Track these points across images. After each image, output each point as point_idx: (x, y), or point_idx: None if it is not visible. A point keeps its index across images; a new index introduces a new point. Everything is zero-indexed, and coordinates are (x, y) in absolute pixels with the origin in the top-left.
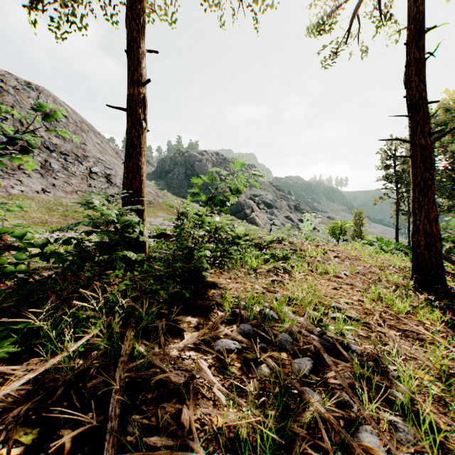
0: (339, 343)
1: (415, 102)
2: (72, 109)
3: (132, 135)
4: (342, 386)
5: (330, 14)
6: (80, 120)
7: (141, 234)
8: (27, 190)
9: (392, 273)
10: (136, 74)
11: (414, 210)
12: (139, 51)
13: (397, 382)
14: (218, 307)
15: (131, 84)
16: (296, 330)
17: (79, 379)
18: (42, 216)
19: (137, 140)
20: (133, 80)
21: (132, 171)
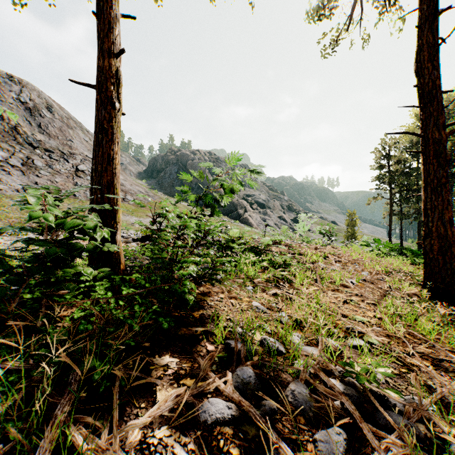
0: (370, 390)
1: (427, 92)
2: (58, 105)
3: (102, 117)
4: None
5: None
6: (67, 116)
7: (114, 240)
8: (6, 189)
9: (400, 279)
10: (108, 42)
11: (426, 210)
12: (111, 15)
13: None
14: (207, 337)
15: (101, 55)
16: (312, 371)
17: None
18: (21, 216)
19: (108, 124)
20: (103, 50)
21: (102, 162)
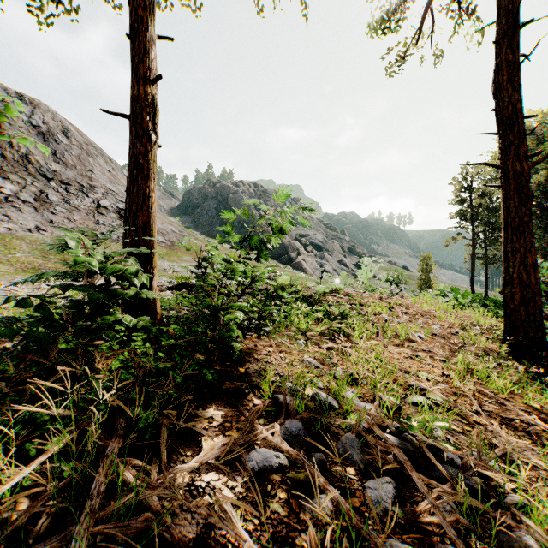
0: (427, 445)
1: (508, 116)
2: (76, 128)
3: (137, 151)
4: (443, 527)
5: (398, 6)
6: (86, 142)
7: (150, 287)
8: (16, 228)
9: (477, 334)
10: (143, 68)
11: (506, 254)
12: (147, 37)
13: (526, 520)
14: (254, 391)
15: (135, 82)
16: (366, 426)
17: (15, 542)
18: (34, 260)
19: (144, 158)
20: (138, 77)
21: (137, 201)
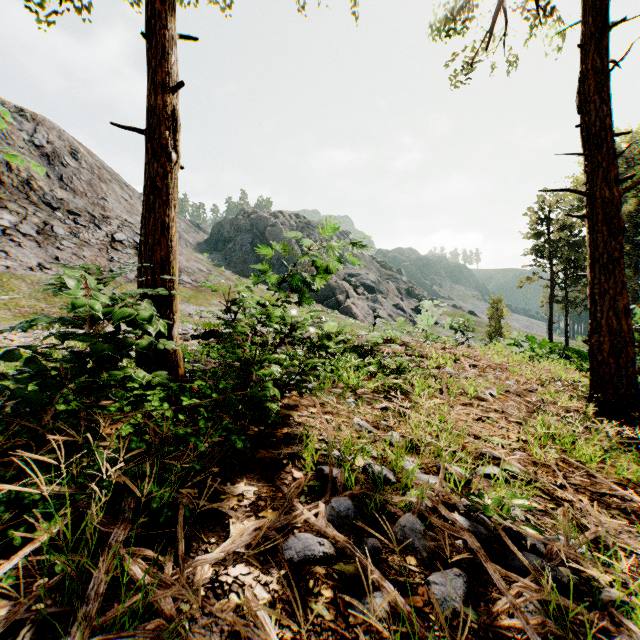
0: (503, 528)
1: (595, 134)
2: (86, 149)
3: (154, 173)
4: (525, 632)
5: (465, 4)
6: (99, 165)
7: (170, 336)
8: (15, 266)
9: (558, 391)
10: (161, 73)
11: (593, 296)
12: (166, 37)
13: (628, 622)
14: (294, 461)
15: (152, 91)
16: (429, 504)
17: None
18: (36, 304)
19: (162, 181)
20: (155, 84)
21: (154, 232)
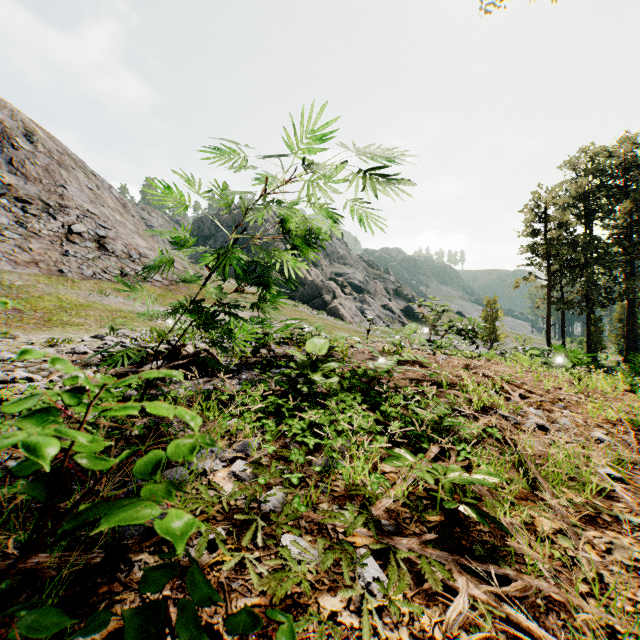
0: None
1: None
2: (47, 133)
3: None
4: None
5: None
6: (61, 150)
7: None
8: None
9: None
10: None
11: None
12: None
13: None
14: None
15: None
16: None
17: None
18: None
19: None
20: None
21: None
